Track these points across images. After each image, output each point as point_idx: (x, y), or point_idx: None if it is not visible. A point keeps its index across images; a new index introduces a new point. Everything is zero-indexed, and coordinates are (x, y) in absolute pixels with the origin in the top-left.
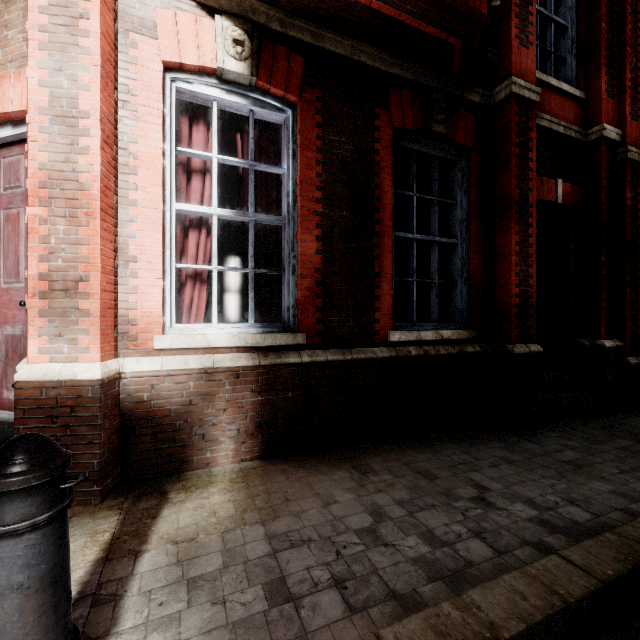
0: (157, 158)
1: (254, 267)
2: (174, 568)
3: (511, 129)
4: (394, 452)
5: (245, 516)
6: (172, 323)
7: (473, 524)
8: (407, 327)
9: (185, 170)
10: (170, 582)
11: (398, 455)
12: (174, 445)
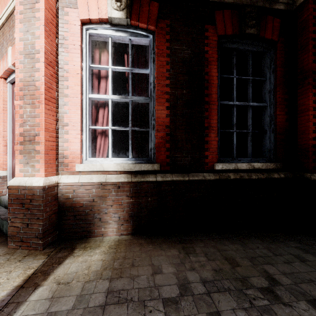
0: (77, 71)
1: (133, 127)
2: (47, 302)
3: (309, 21)
4: (214, 240)
5: (103, 272)
6: (87, 157)
7: (256, 314)
8: (228, 160)
9: (97, 77)
10: (39, 312)
11: (216, 243)
12: (85, 222)
